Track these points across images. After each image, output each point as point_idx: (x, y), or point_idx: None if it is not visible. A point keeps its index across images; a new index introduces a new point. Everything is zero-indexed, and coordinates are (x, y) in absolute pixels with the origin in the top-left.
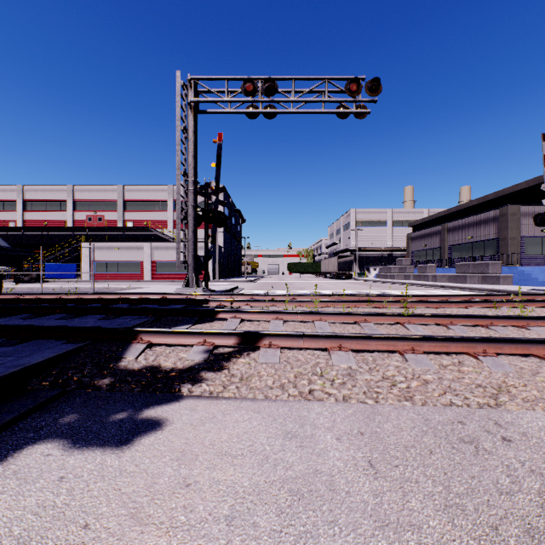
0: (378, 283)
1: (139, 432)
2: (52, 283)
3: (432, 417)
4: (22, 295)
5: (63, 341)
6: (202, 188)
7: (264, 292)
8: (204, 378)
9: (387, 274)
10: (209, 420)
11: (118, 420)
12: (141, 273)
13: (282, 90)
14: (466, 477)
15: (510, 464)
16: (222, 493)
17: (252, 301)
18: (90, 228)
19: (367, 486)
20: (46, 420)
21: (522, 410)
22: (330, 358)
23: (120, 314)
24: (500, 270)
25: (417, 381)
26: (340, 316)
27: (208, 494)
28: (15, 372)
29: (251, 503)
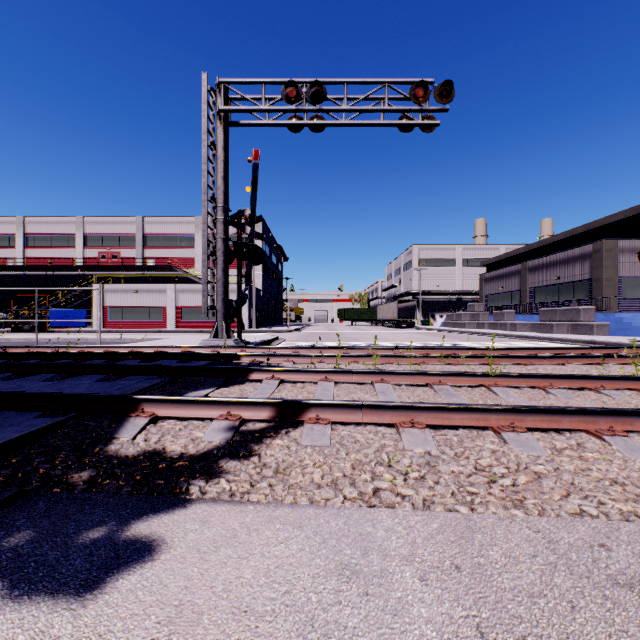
0: (446, 332)
1: (117, 564)
2: (57, 332)
3: (558, 536)
4: (11, 348)
5: (39, 412)
6: (234, 217)
7: (310, 344)
8: (225, 470)
9: (456, 322)
10: (225, 541)
11: (91, 541)
12: (164, 321)
13: (332, 97)
14: None
15: None
16: None
17: (295, 356)
18: (103, 267)
19: None
20: None
21: None
22: (400, 438)
23: (125, 374)
24: (593, 317)
25: (526, 476)
26: (407, 376)
27: None
28: None
29: None
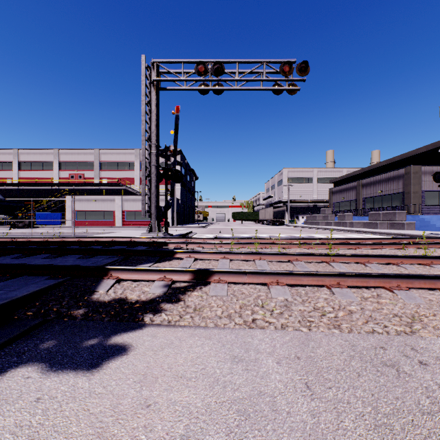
0: (306, 228)
1: (107, 356)
2: (41, 228)
3: (357, 343)
4: (16, 238)
5: (46, 277)
6: (162, 151)
7: (213, 236)
8: (164, 309)
9: (312, 221)
10: (167, 345)
11: (90, 345)
12: (114, 221)
13: (228, 71)
14: (391, 398)
15: (428, 386)
16: (178, 413)
17: (204, 244)
18: (72, 184)
19: (305, 407)
20: (28, 345)
21: (434, 336)
22: (269, 291)
23: (95, 254)
24: (405, 218)
25: (343, 312)
26: (276, 256)
27: (165, 414)
28: (4, 304)
29: (204, 423)
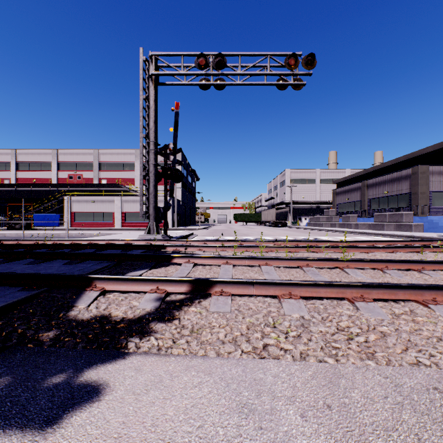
0: (309, 230)
1: (72, 404)
2: (39, 230)
3: (402, 381)
4: (5, 240)
5: (20, 287)
6: (161, 149)
7: (215, 238)
8: (154, 330)
9: (316, 223)
10: (154, 385)
11: (53, 385)
12: (113, 222)
13: (230, 65)
14: None
15: None
16: None
17: (204, 247)
18: (71, 185)
19: None
20: None
21: None
22: (281, 306)
23: (84, 259)
24: (412, 219)
25: (375, 334)
26: (284, 261)
27: None
28: None
29: None
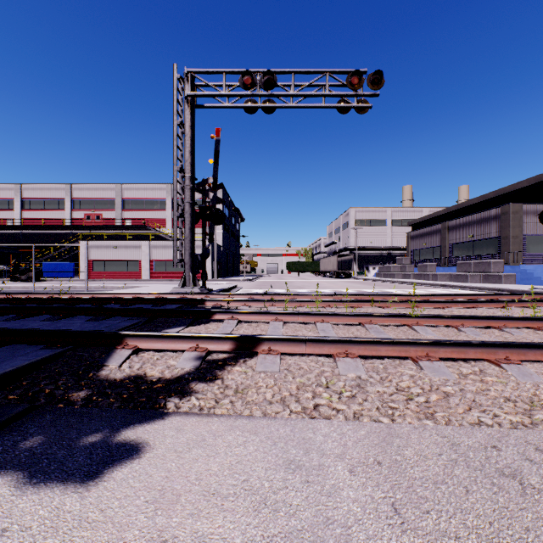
0: (378, 282)
1: (112, 461)
2: (49, 282)
3: (459, 440)
4: (13, 294)
5: (42, 345)
6: (199, 185)
7: (263, 291)
8: (194, 390)
9: (386, 273)
10: (196, 444)
11: (90, 444)
12: (139, 272)
13: (281, 84)
14: (518, 529)
15: None
16: None
17: (250, 301)
18: (88, 227)
19: None
20: (4, 444)
21: None
22: (336, 365)
23: (110, 315)
24: (502, 269)
25: (437, 394)
26: (343, 317)
27: None
28: None
29: None
